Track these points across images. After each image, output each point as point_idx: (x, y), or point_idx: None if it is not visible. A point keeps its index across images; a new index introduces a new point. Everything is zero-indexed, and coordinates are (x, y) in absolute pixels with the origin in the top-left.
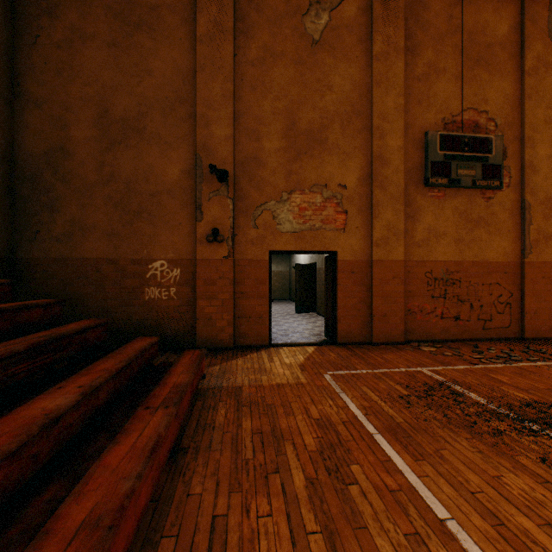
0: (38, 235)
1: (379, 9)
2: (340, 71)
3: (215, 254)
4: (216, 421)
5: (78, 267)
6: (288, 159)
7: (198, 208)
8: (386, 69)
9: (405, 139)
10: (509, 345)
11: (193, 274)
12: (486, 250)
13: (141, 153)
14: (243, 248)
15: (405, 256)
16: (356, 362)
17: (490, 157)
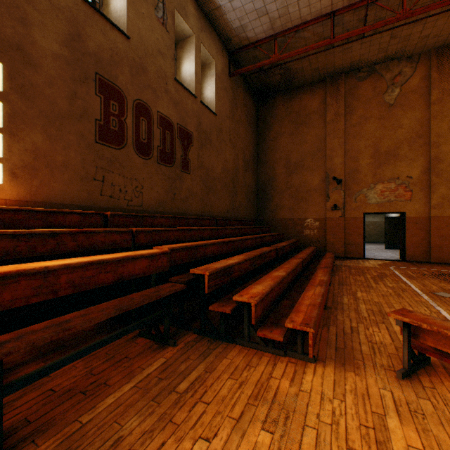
0: (265, 210)
1: (435, 75)
2: (407, 116)
3: (334, 215)
4: (342, 269)
5: (278, 222)
6: (374, 168)
7: (327, 196)
8: (441, 107)
9: None
10: None
11: (324, 224)
12: None
13: (302, 175)
14: (349, 212)
15: None
16: (411, 266)
17: None
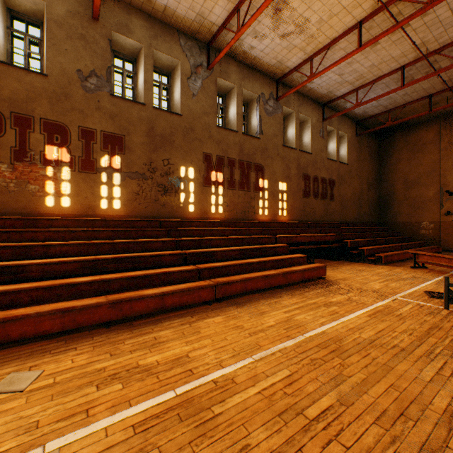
0: (385, 216)
1: None
2: None
3: (447, 219)
4: None
5: (397, 224)
6: None
7: (440, 204)
8: None
9: None
10: None
11: (438, 226)
12: None
13: (418, 190)
14: None
15: None
16: None
17: None
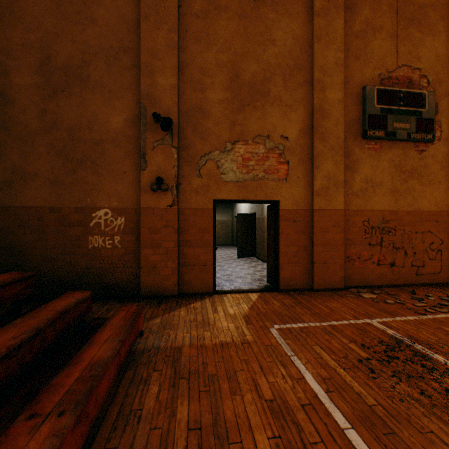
0: None
1: None
2: (282, 25)
3: (159, 202)
4: (145, 406)
5: (19, 216)
6: (232, 110)
7: (142, 156)
8: (327, 24)
9: (344, 93)
10: (443, 291)
11: (137, 223)
12: (419, 200)
13: (85, 102)
14: (188, 197)
15: (344, 205)
16: (302, 312)
17: (423, 111)
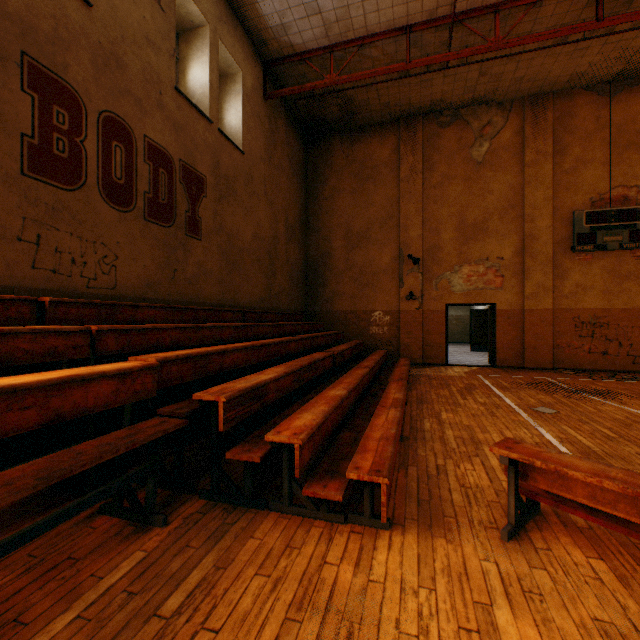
0: (317, 299)
1: (530, 130)
2: (498, 179)
3: (410, 307)
4: (420, 380)
5: (336, 315)
6: (459, 244)
7: (400, 280)
8: (536, 172)
9: (554, 219)
10: None
11: (397, 319)
12: (636, 299)
13: (368, 251)
14: (428, 303)
15: (554, 305)
16: (503, 373)
17: (638, 223)
